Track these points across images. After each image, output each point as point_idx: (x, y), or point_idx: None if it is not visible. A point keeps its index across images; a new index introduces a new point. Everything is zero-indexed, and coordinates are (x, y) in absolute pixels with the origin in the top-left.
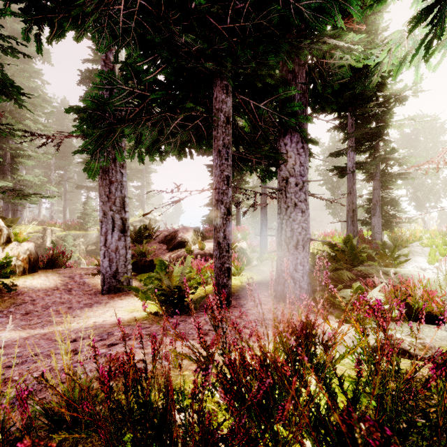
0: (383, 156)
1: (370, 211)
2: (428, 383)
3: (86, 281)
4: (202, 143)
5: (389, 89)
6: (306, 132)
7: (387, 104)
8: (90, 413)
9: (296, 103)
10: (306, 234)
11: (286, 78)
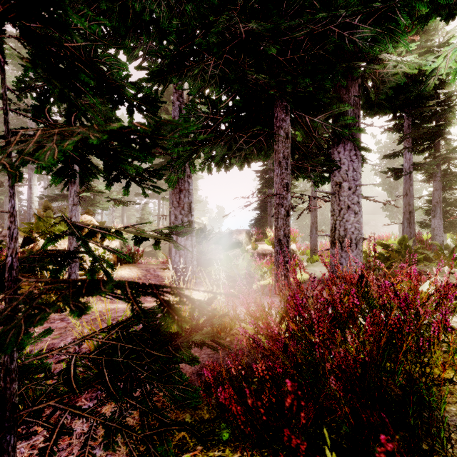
0: (443, 156)
1: (430, 213)
2: (438, 307)
3: (159, 274)
4: (261, 154)
5: (451, 86)
6: (359, 141)
7: (450, 101)
8: (227, 326)
9: (349, 117)
10: (359, 233)
11: (340, 93)
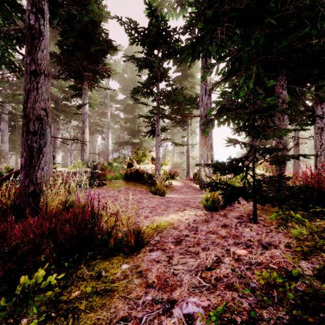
0: None
1: None
2: None
3: (191, 185)
4: None
5: None
6: None
7: None
8: None
9: None
10: None
11: (323, 71)
